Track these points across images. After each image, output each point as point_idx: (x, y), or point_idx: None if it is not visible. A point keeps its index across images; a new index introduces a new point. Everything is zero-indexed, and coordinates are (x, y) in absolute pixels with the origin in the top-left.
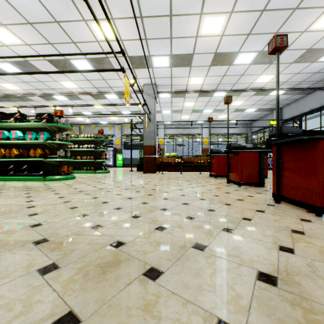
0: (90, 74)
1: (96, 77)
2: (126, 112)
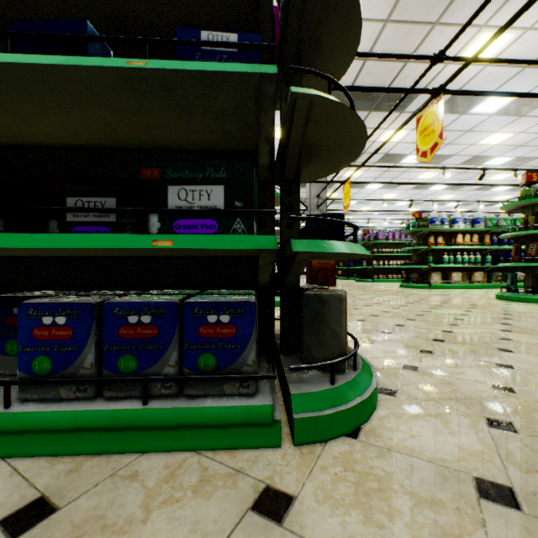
0: (395, 206)
1: (396, 207)
2: (361, 221)
